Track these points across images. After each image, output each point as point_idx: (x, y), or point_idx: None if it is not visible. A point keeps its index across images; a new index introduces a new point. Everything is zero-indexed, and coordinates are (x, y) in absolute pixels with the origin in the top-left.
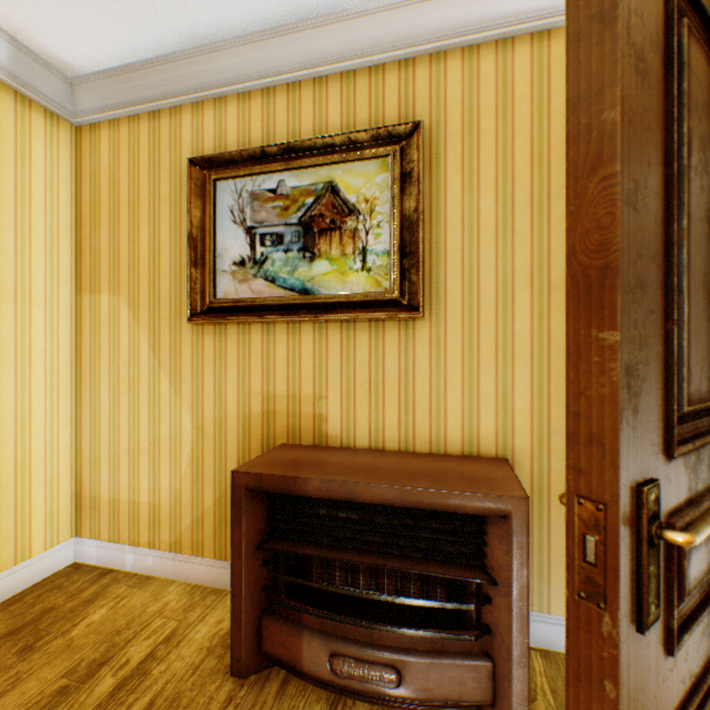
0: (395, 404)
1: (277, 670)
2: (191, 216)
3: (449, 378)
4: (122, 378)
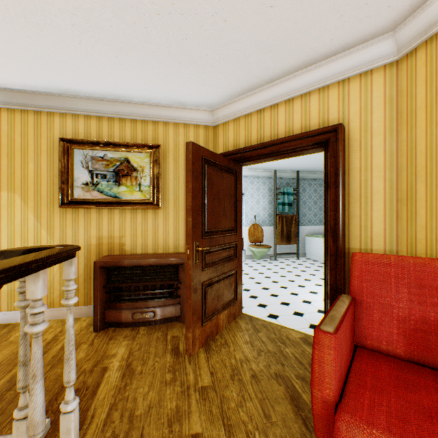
0: (151, 238)
1: (111, 328)
2: (61, 162)
3: (170, 228)
4: (17, 232)
